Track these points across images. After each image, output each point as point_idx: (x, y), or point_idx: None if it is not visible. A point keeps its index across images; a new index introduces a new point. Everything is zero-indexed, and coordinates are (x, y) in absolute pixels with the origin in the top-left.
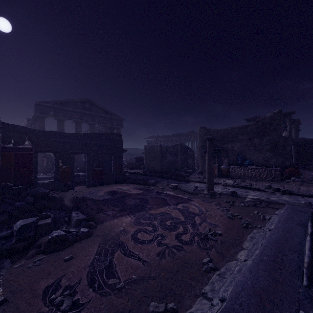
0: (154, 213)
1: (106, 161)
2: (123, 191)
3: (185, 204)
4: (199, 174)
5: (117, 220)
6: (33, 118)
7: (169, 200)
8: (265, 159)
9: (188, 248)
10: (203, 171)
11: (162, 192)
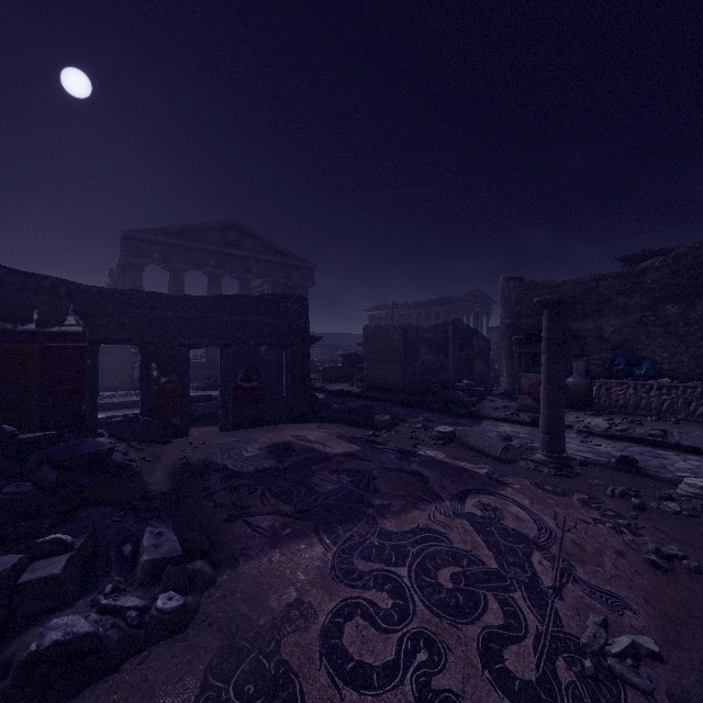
0: (396, 531)
1: (271, 365)
2: (309, 445)
3: (486, 499)
4: (504, 398)
5: (282, 554)
6: (118, 268)
7: (437, 480)
8: (700, 360)
9: None
10: (515, 392)
11: (413, 453)
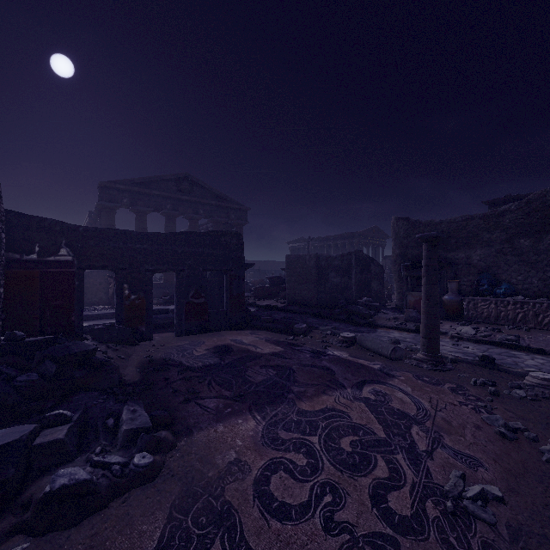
0: (310, 410)
1: (215, 285)
2: (244, 347)
3: (378, 387)
4: (395, 311)
5: (224, 427)
6: (96, 211)
7: (342, 373)
8: (546, 282)
9: (416, 549)
10: (404, 306)
11: (324, 353)
